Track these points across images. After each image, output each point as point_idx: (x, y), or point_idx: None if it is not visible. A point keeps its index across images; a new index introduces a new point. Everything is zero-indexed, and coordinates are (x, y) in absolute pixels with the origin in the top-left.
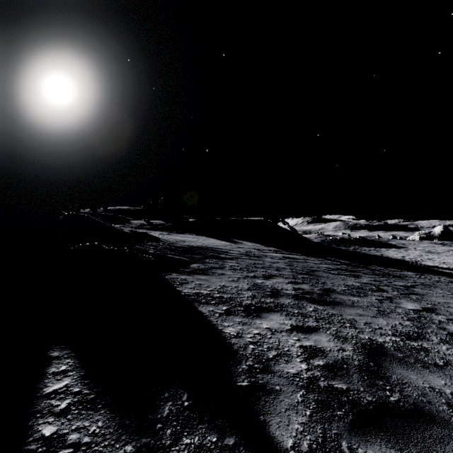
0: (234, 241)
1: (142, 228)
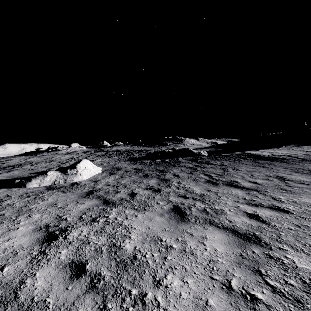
0: None
1: None
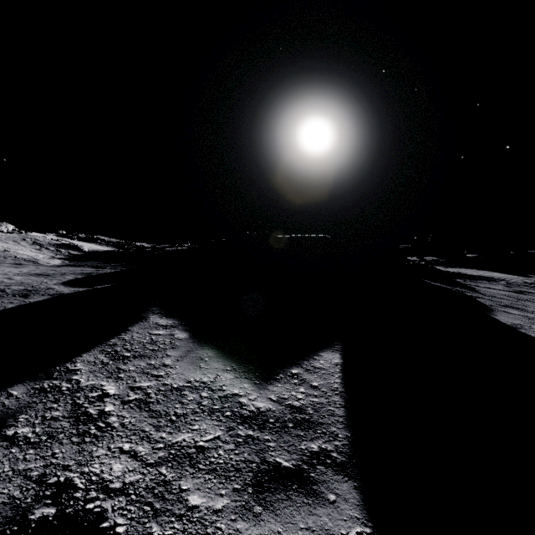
0: (527, 276)
1: None
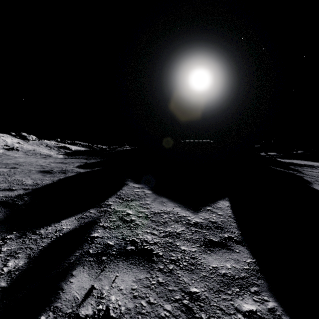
0: None
1: None
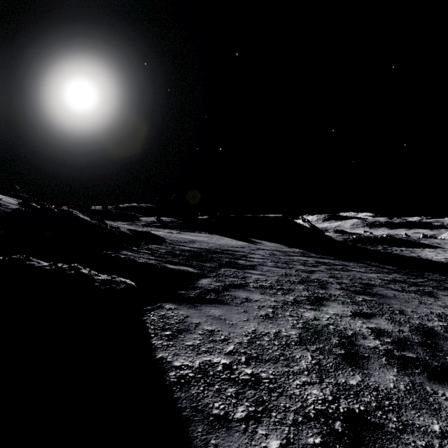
0: (252, 241)
1: (151, 226)
